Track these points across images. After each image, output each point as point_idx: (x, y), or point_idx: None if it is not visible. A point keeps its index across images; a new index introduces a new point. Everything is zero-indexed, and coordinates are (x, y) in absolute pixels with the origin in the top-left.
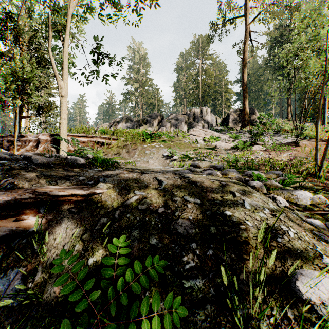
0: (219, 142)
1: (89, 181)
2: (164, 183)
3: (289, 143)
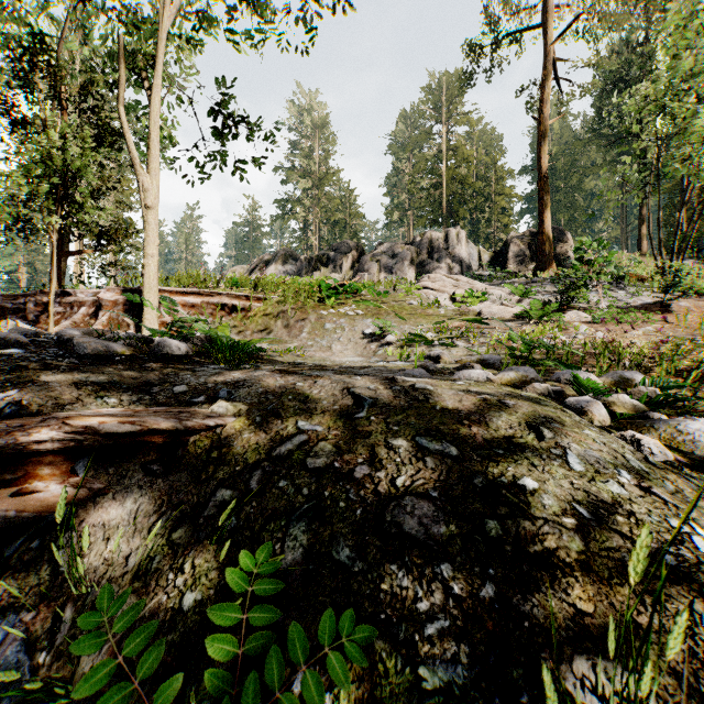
0: (487, 304)
1: (195, 397)
2: (368, 402)
3: (647, 306)
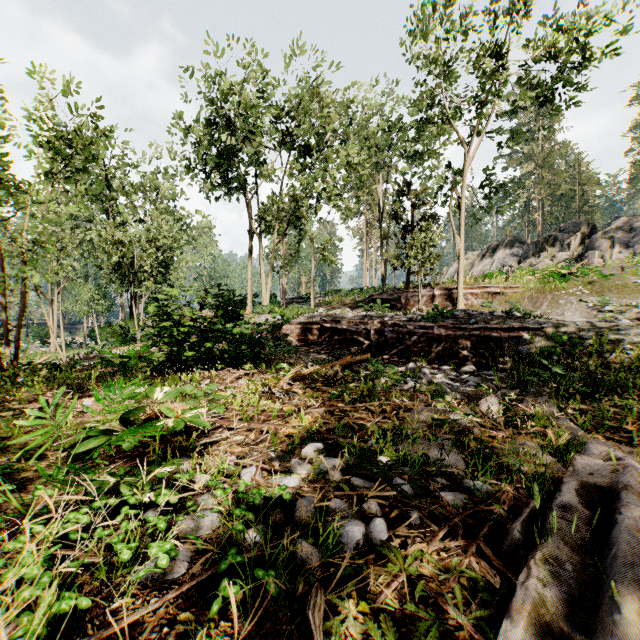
0: None
1: (535, 324)
2: (579, 325)
3: None
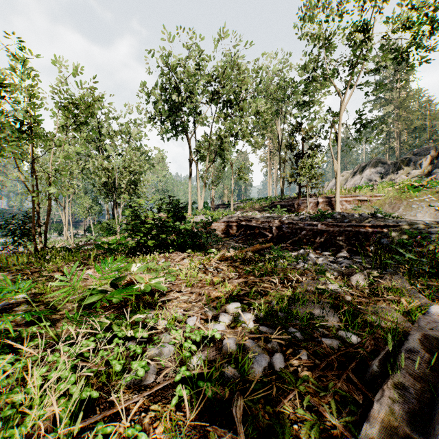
0: None
1: (393, 223)
2: (427, 223)
3: None
